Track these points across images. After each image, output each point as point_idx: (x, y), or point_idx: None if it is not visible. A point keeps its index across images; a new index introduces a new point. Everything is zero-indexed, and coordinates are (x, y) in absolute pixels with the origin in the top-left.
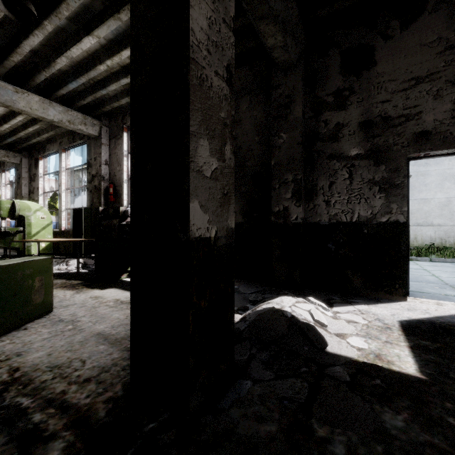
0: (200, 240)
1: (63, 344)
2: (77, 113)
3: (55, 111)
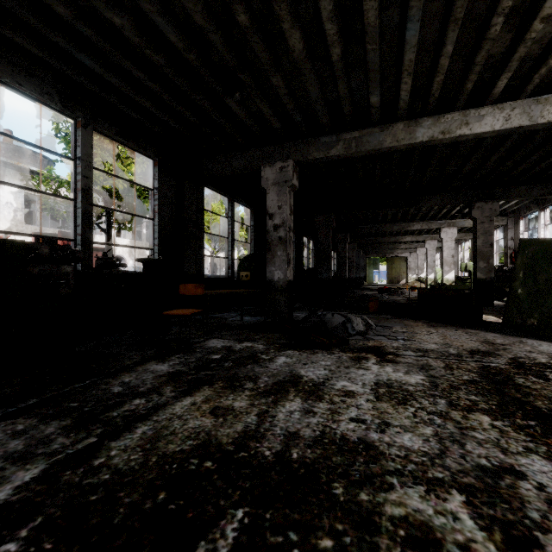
0: (479, 279)
1: None
2: None
3: None
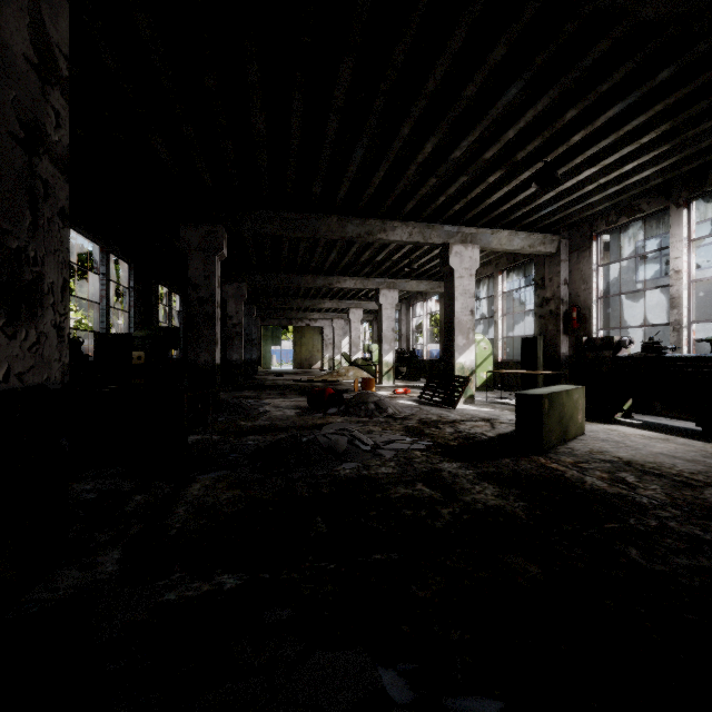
0: None
1: (635, 453)
2: (537, 235)
3: (518, 240)
